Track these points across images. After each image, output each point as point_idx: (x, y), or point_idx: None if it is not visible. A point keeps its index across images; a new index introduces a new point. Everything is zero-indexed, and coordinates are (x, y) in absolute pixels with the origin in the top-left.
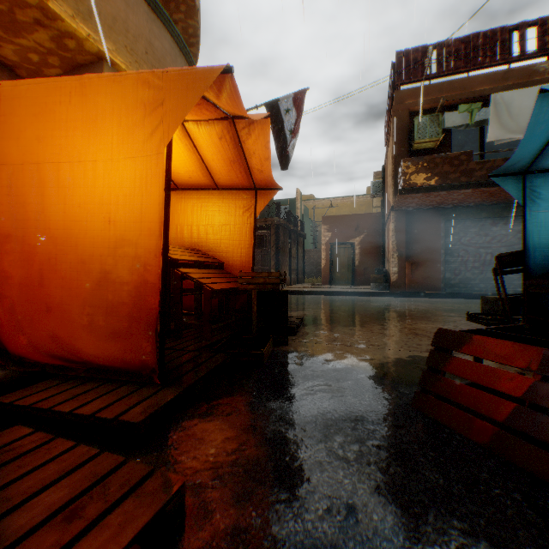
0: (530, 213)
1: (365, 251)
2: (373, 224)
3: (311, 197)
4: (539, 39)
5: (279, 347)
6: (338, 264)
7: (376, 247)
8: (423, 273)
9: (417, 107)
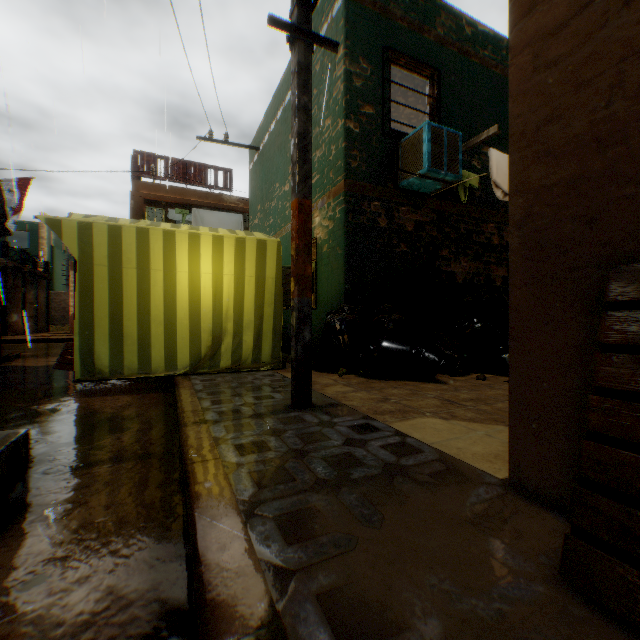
0: None
1: None
2: None
3: None
4: (225, 181)
5: None
6: None
7: None
8: None
9: (150, 198)
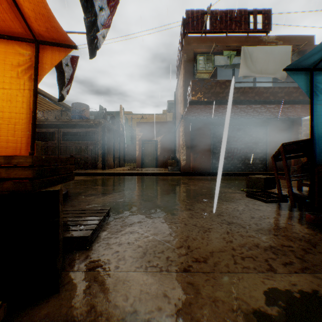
0: (315, 106)
1: (164, 146)
2: (169, 128)
3: (130, 113)
4: (264, 22)
5: (32, 310)
6: (147, 154)
7: (170, 143)
8: (200, 160)
9: (198, 50)
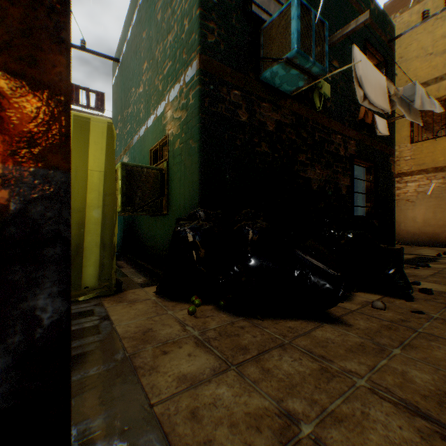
0: None
1: None
2: None
3: None
4: (97, 102)
5: None
6: None
7: None
8: None
9: None
